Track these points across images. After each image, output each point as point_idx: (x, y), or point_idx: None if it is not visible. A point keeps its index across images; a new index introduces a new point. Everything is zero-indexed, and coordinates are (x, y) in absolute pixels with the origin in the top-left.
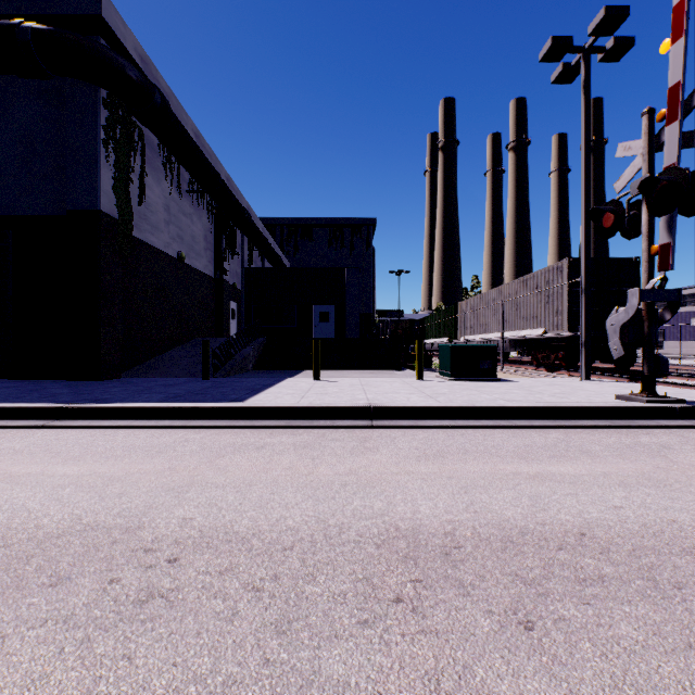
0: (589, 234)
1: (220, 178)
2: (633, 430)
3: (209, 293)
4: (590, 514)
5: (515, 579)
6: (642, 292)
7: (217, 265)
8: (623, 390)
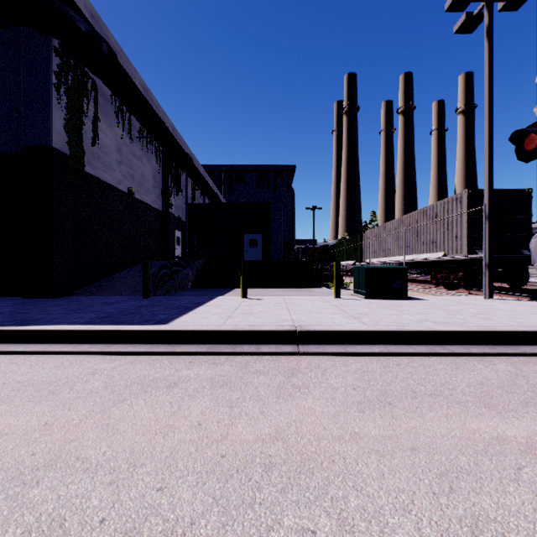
0: (492, 165)
1: (165, 126)
2: None
3: (157, 224)
4: None
5: None
6: None
7: (164, 200)
8: (536, 309)
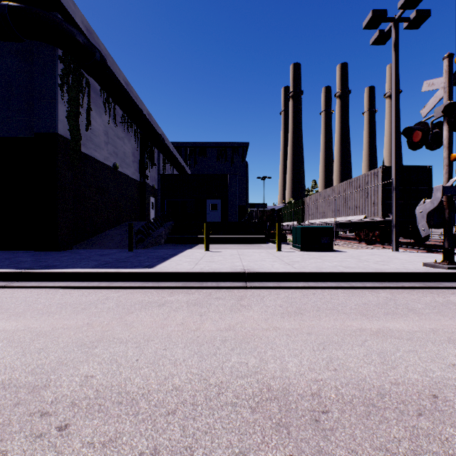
0: (398, 148)
1: (143, 113)
2: (441, 290)
3: (135, 191)
4: (434, 372)
5: (386, 455)
6: (444, 188)
7: (141, 172)
8: (426, 259)
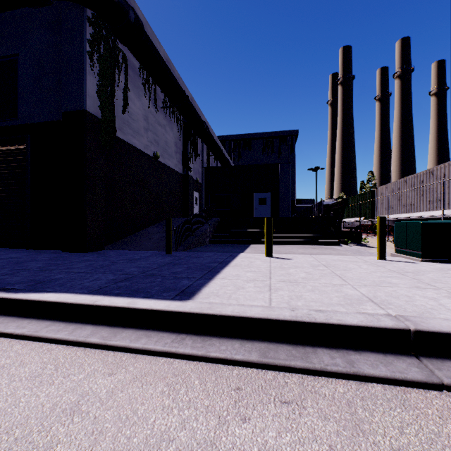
0: None
1: (185, 94)
2: None
3: (178, 185)
4: None
5: None
6: None
7: (184, 164)
8: None
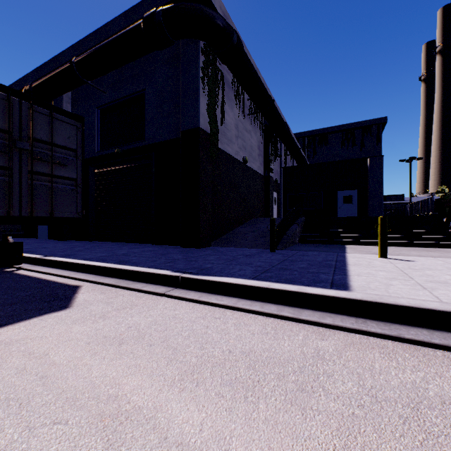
0: None
1: (271, 99)
2: None
3: (260, 186)
4: None
5: None
6: None
7: (265, 166)
8: None
